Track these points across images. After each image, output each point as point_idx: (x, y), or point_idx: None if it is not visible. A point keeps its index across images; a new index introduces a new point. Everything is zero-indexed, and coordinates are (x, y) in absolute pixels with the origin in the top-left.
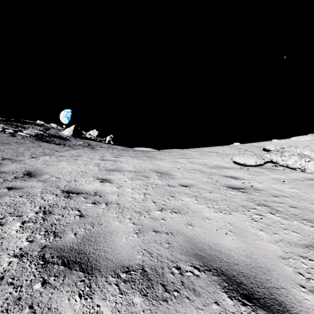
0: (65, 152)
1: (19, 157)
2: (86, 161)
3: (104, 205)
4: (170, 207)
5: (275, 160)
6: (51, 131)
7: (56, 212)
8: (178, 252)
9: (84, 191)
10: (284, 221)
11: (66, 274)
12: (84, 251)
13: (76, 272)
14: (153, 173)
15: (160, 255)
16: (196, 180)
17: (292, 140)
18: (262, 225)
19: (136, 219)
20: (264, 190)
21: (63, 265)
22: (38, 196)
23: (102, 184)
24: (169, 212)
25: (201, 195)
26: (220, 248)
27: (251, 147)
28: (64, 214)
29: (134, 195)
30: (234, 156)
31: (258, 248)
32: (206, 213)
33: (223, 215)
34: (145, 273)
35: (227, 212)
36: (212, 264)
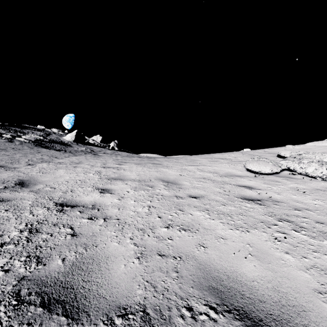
0: (66, 158)
1: (14, 164)
2: (86, 168)
3: (102, 220)
4: (178, 223)
5: (293, 168)
6: (52, 137)
7: (44, 230)
8: (189, 284)
9: (80, 204)
10: (312, 241)
11: (43, 320)
12: (71, 285)
13: (57, 316)
14: (159, 182)
15: (167, 289)
16: (206, 190)
17: (308, 146)
18: (287, 247)
19: (138, 239)
20: (284, 202)
21: (42, 306)
22: (26, 210)
23: (101, 195)
24: (176, 229)
25: (214, 207)
26: (240, 279)
27: (265, 154)
28: (53, 232)
29: (137, 208)
30: (248, 163)
31: (286, 278)
32: (220, 230)
33: (241, 233)
34: (148, 316)
35: (245, 229)
36: (232, 301)
